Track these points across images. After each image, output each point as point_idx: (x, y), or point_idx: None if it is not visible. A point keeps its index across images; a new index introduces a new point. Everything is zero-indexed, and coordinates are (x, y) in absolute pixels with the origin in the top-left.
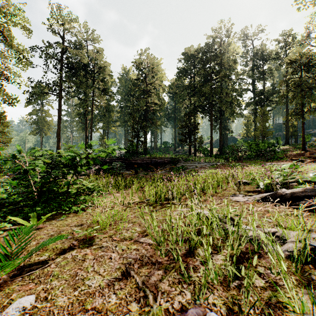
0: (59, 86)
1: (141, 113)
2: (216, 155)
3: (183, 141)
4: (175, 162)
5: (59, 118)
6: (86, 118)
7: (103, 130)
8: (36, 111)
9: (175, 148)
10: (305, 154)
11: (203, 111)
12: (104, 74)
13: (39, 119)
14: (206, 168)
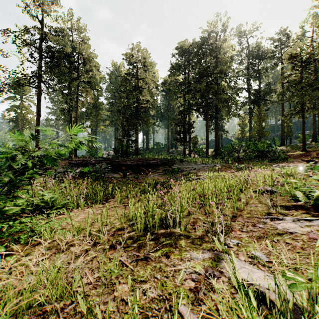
0: (39, 77)
1: (132, 111)
2: (212, 156)
3: (178, 141)
4: (169, 163)
5: (37, 114)
6: (70, 115)
7: (92, 129)
8: (15, 107)
9: (168, 149)
10: (312, 154)
11: (198, 110)
12: (91, 67)
13: (18, 116)
14: (205, 170)
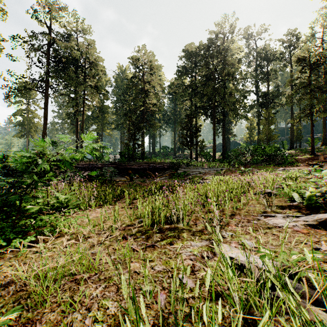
0: (46, 82)
1: (138, 114)
2: (219, 160)
3: (184, 145)
4: (175, 167)
5: (44, 118)
6: (77, 119)
7: (98, 133)
8: (22, 111)
9: (174, 153)
10: (319, 158)
11: (205, 113)
12: (97, 70)
13: (25, 120)
14: (211, 174)
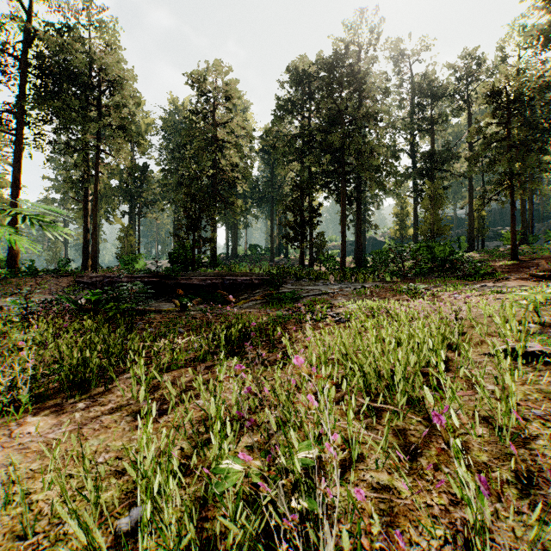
0: (17, 113)
1: (205, 185)
2: (353, 268)
3: (290, 240)
4: (275, 282)
5: (14, 184)
6: (85, 189)
7: (131, 220)
8: None
9: (272, 257)
10: (540, 265)
11: (326, 186)
12: (125, 98)
13: None
14: (345, 296)
